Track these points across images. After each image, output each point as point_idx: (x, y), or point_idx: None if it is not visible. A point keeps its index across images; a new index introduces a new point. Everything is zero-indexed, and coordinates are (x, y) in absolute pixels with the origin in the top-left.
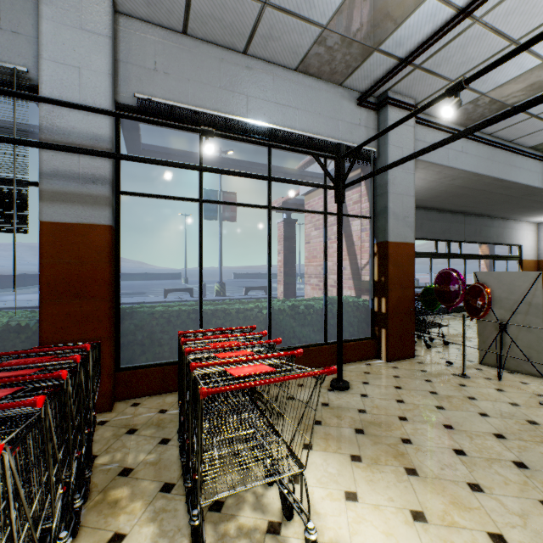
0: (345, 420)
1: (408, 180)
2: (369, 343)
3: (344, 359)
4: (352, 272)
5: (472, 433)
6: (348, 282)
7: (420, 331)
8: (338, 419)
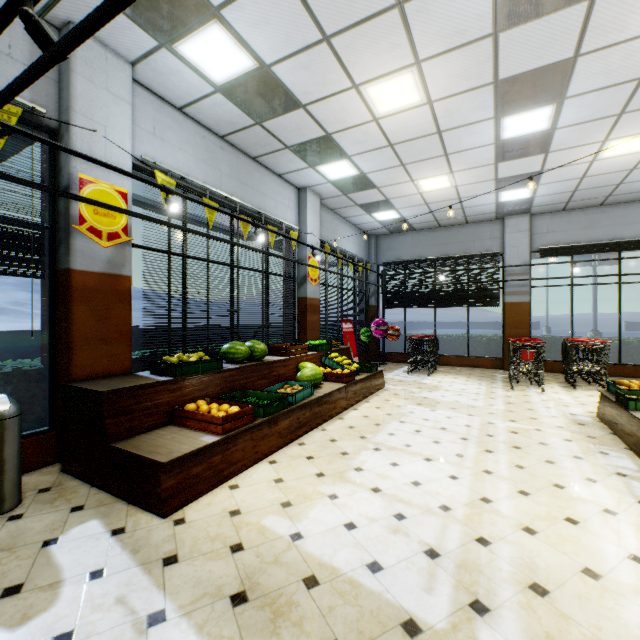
0: None
1: None
2: None
3: None
4: None
5: None
6: None
7: None
8: None
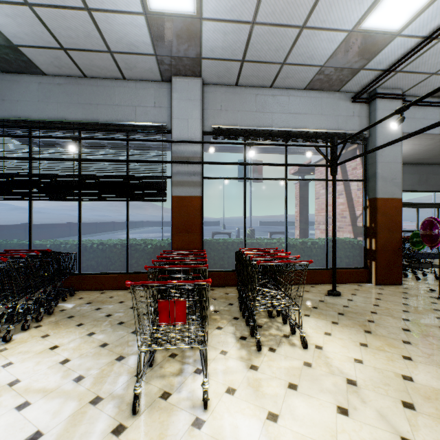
0: (333, 308)
1: (395, 151)
2: (361, 271)
3: (341, 280)
4: (351, 220)
5: (422, 324)
6: (348, 228)
7: (411, 266)
8: (328, 308)
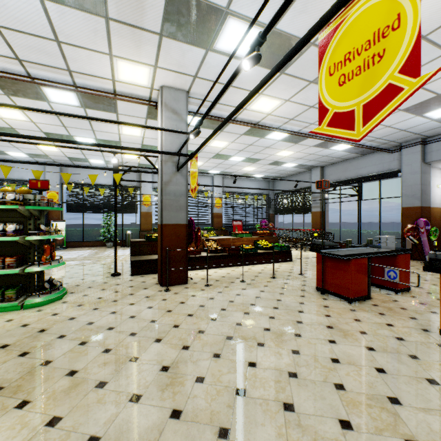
0: None
1: (415, 177)
2: None
3: None
4: None
5: None
6: None
7: None
8: None
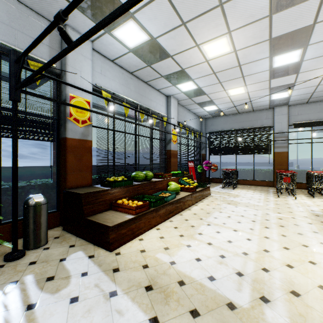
0: None
1: None
2: None
3: None
4: None
5: None
6: None
7: None
8: None
